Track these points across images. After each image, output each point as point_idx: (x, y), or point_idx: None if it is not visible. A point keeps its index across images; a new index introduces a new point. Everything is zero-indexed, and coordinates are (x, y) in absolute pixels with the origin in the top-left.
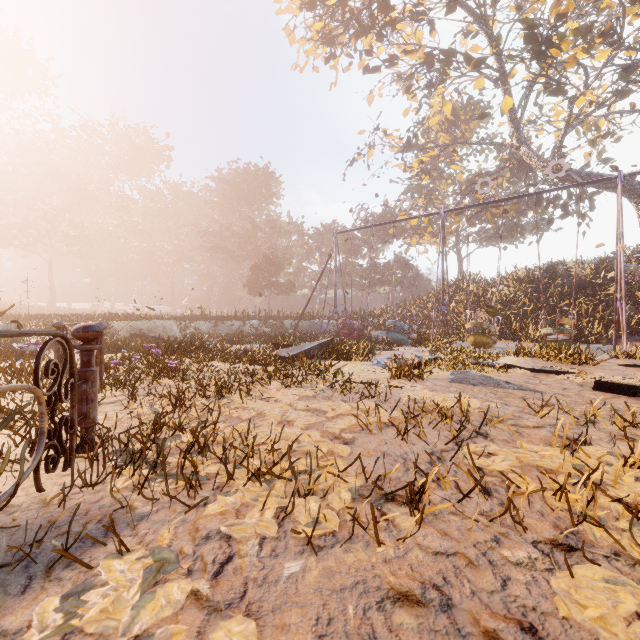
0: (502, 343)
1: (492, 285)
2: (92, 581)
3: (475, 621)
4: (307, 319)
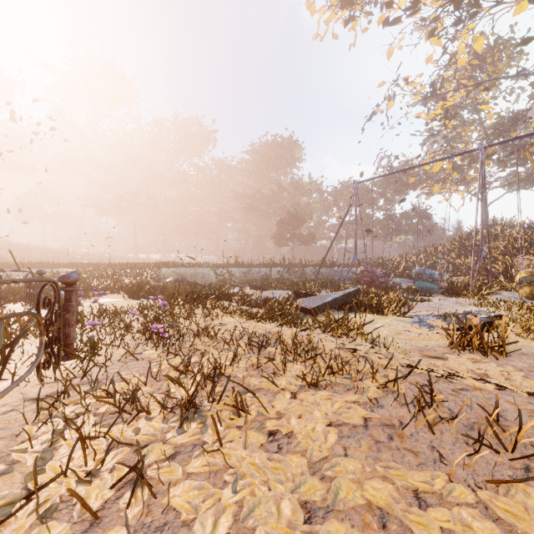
0: None
1: None
2: None
3: None
4: (327, 266)
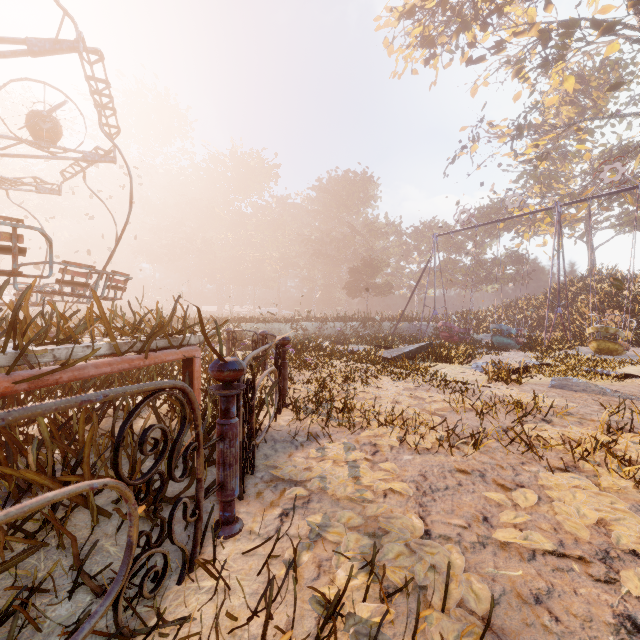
0: (639, 350)
1: (630, 282)
2: (325, 447)
3: (495, 481)
4: (405, 321)
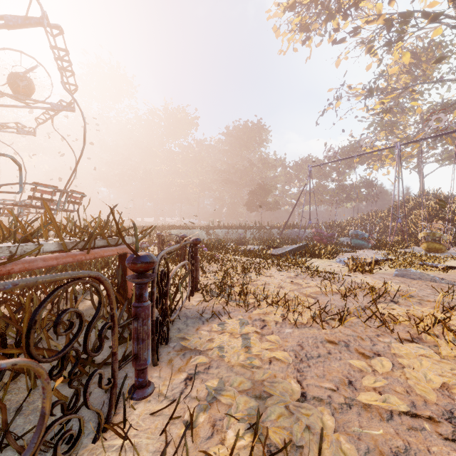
0: None
1: (450, 200)
2: (224, 322)
3: (357, 350)
4: (288, 228)
